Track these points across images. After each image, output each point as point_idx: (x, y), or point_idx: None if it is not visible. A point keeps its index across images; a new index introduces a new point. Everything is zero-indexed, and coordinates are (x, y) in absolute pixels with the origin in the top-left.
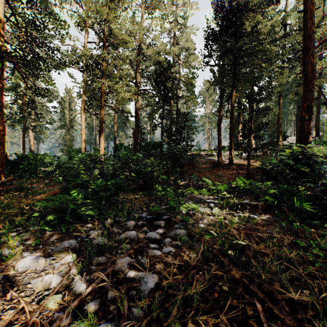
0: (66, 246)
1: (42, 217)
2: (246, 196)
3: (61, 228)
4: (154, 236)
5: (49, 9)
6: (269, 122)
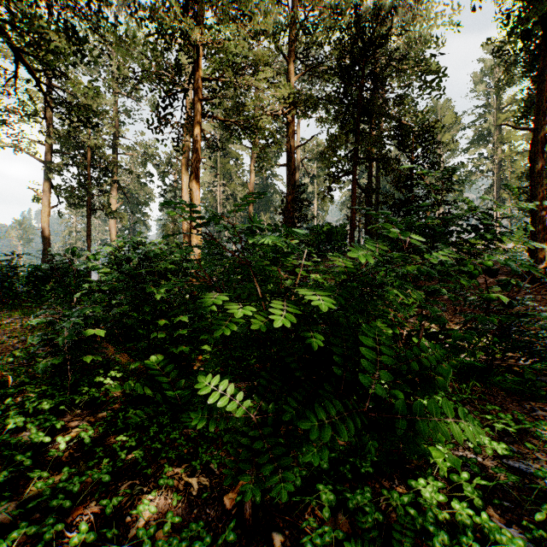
0: None
1: None
2: None
3: None
4: None
5: None
6: None
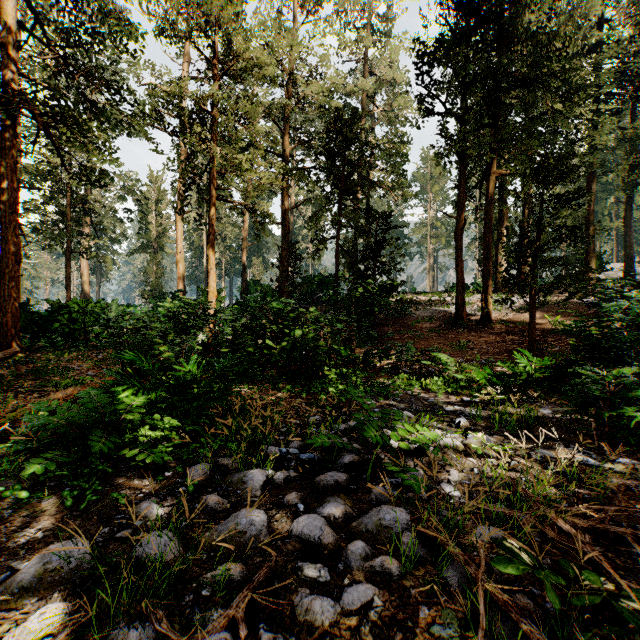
0: (50, 566)
1: (41, 451)
2: (542, 398)
3: (63, 494)
4: (315, 532)
5: (108, 5)
6: (581, 226)
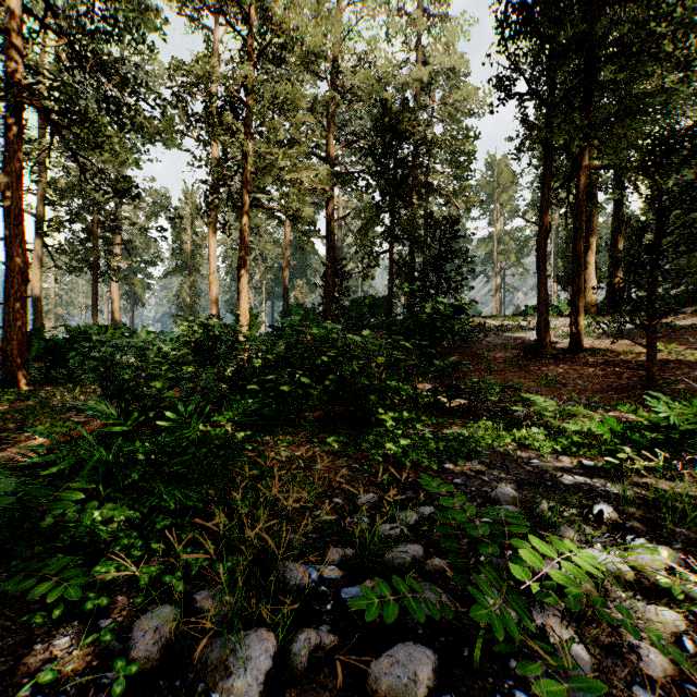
0: None
1: None
2: None
3: None
4: None
5: None
6: None
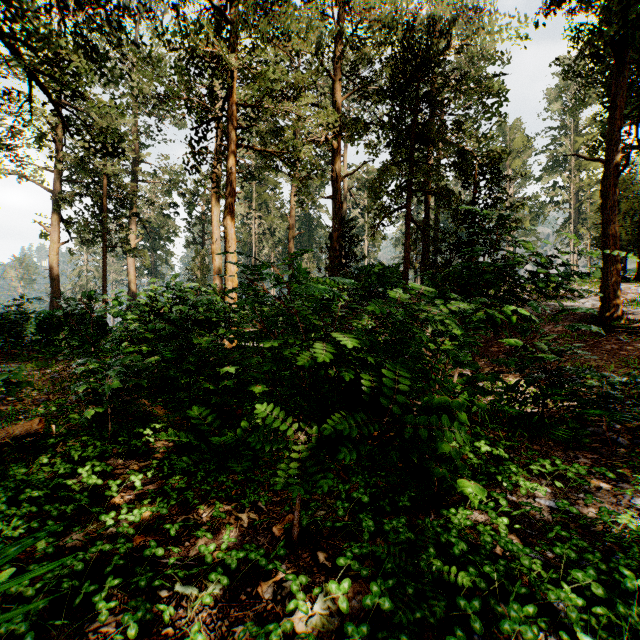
0: None
1: None
2: None
3: None
4: None
5: None
6: None
